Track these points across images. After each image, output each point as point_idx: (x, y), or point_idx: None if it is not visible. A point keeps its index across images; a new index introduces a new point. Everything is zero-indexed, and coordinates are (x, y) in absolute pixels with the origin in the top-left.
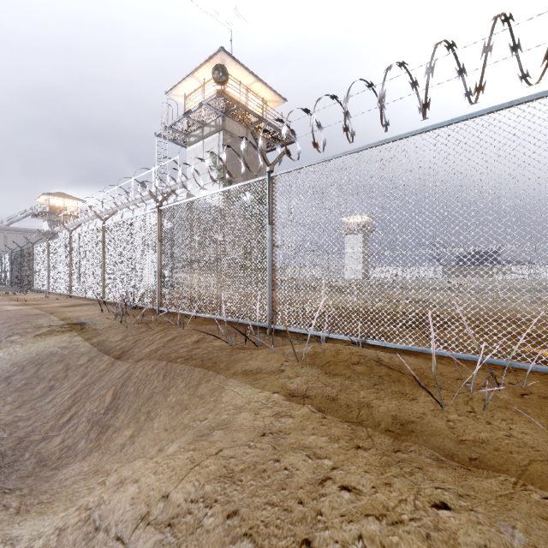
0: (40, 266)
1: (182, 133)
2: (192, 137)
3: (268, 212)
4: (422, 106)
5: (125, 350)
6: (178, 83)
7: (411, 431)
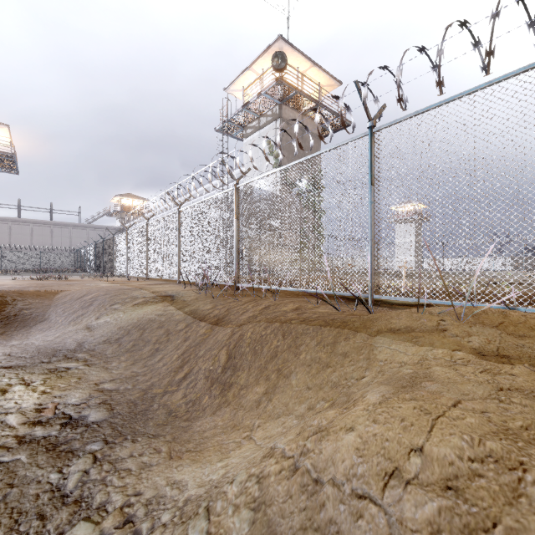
0: (120, 254)
1: (239, 126)
2: (248, 129)
3: (369, 172)
4: None
5: (220, 318)
6: (236, 78)
7: None
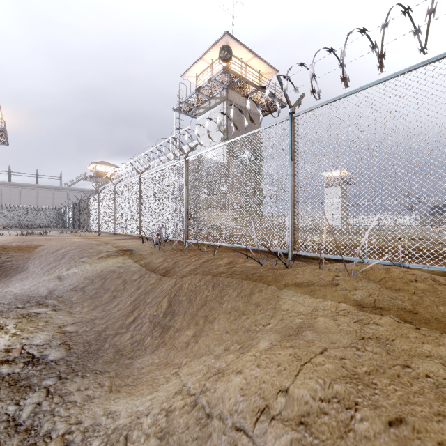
0: (93, 213)
1: (193, 106)
2: (201, 109)
3: (290, 149)
4: None
5: (168, 269)
6: (190, 66)
7: None
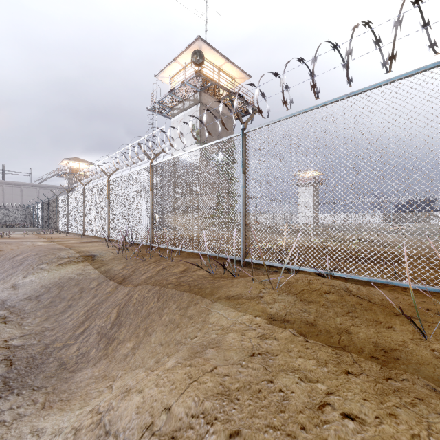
0: (62, 213)
1: (168, 107)
2: (175, 110)
3: (242, 163)
4: (388, 59)
5: (126, 277)
6: (164, 67)
7: (396, 358)
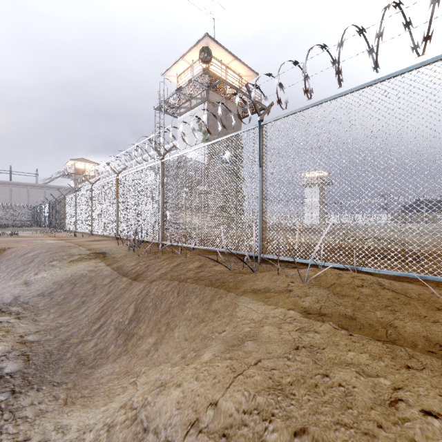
0: (70, 212)
1: (174, 105)
2: (182, 108)
3: (259, 156)
4: (423, 40)
5: (139, 273)
6: (171, 66)
7: None
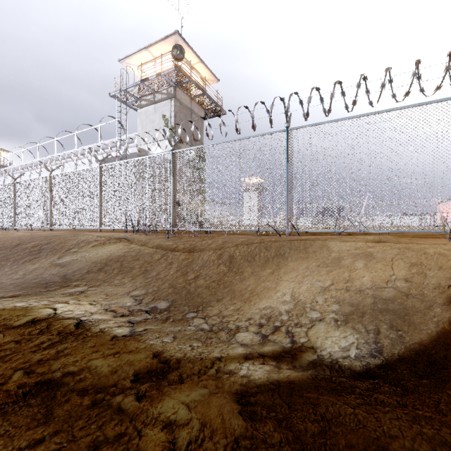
0: (0, 205)
1: (134, 96)
2: (143, 101)
3: (287, 154)
4: (405, 94)
5: (190, 248)
6: (132, 54)
7: None
